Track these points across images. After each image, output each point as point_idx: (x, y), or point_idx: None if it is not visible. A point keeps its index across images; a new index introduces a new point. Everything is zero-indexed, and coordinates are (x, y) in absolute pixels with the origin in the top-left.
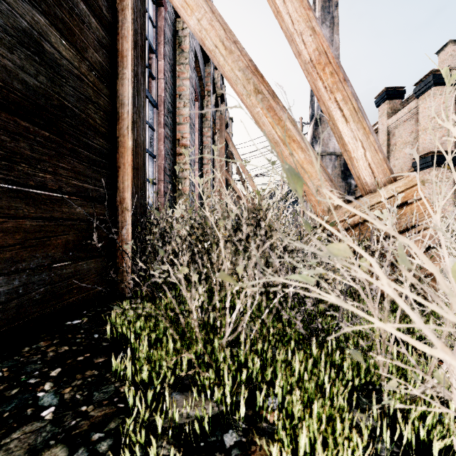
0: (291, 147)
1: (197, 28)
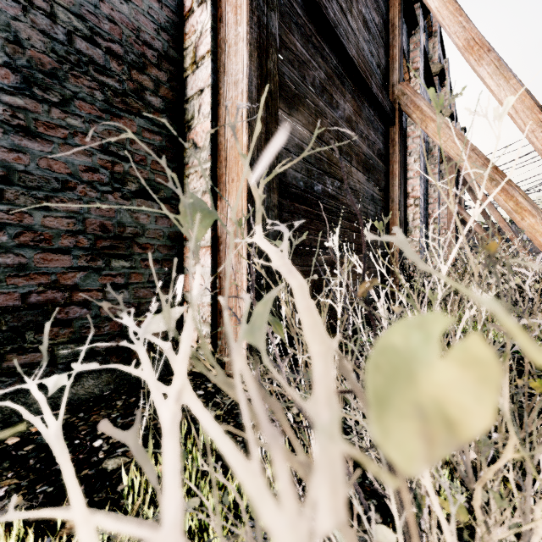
0: (523, 215)
1: (443, 146)
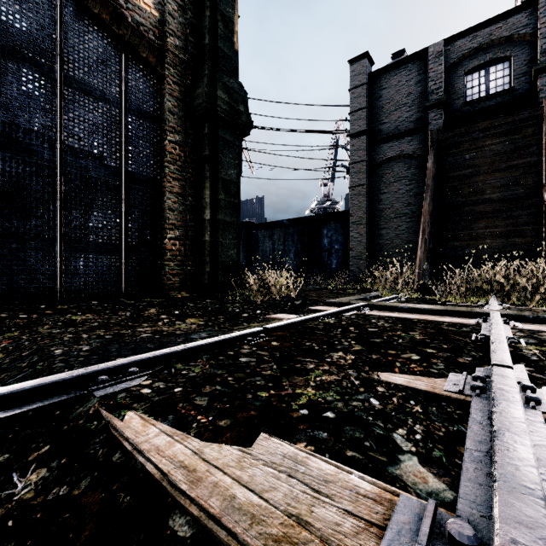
0: None
1: None
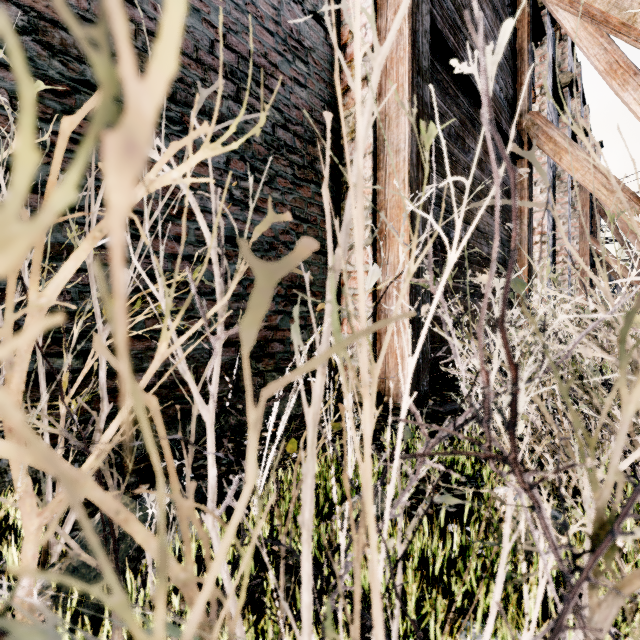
0: None
1: (580, 180)
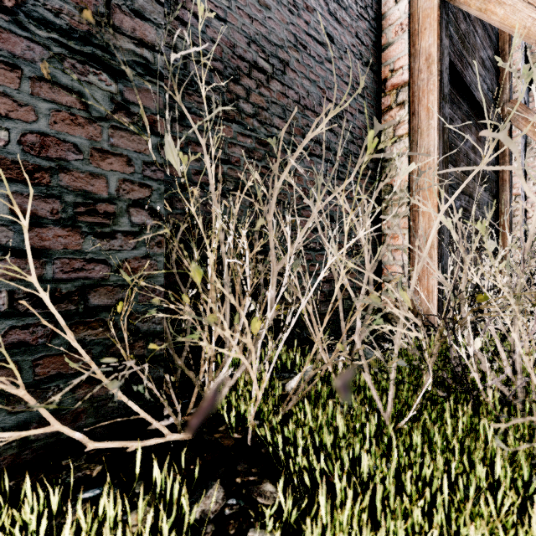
0: None
1: None
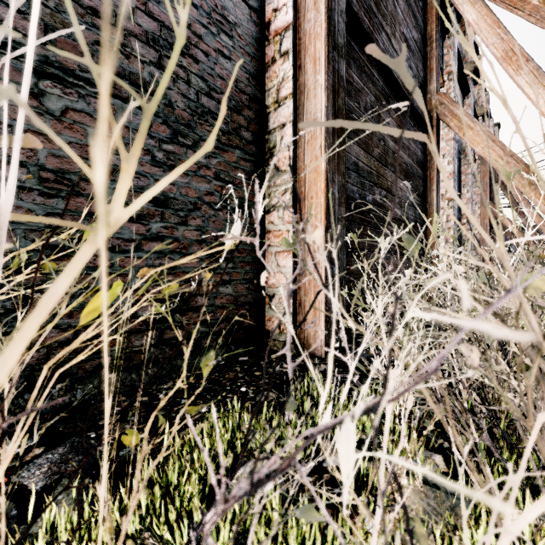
0: None
1: (480, 152)
